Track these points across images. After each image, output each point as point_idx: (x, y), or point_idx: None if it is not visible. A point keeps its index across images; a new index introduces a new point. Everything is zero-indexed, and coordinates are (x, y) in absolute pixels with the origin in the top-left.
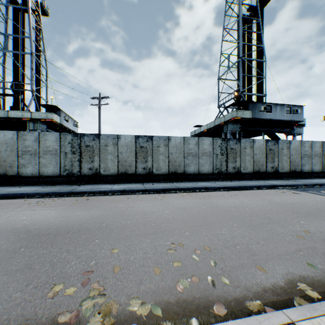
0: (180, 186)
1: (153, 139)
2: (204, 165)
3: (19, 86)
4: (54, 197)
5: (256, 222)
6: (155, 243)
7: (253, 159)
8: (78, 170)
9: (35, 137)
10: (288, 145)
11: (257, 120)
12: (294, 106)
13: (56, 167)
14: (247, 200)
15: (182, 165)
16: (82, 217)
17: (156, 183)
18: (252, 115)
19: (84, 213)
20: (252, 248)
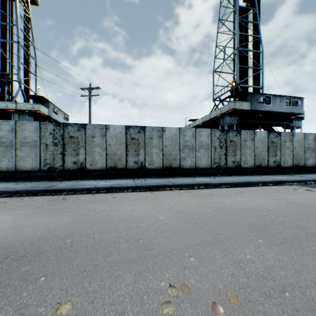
0: (175, 182)
1: (145, 130)
2: (202, 159)
3: (6, 77)
4: (24, 196)
5: (287, 235)
6: (141, 285)
7: (254, 153)
8: (61, 164)
9: (11, 127)
10: (290, 137)
11: (256, 112)
12: (294, 98)
13: (36, 161)
14: (258, 200)
15: (177, 158)
16: (43, 226)
17: (149, 179)
18: (250, 106)
19: (49, 219)
20: (313, 297)
